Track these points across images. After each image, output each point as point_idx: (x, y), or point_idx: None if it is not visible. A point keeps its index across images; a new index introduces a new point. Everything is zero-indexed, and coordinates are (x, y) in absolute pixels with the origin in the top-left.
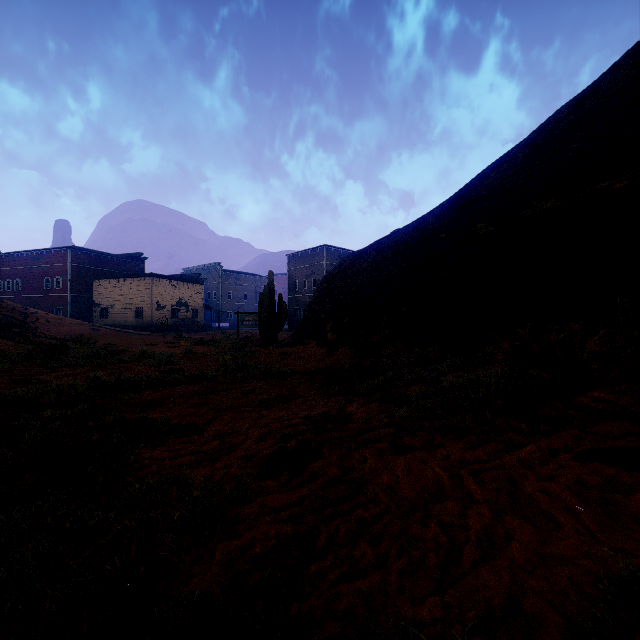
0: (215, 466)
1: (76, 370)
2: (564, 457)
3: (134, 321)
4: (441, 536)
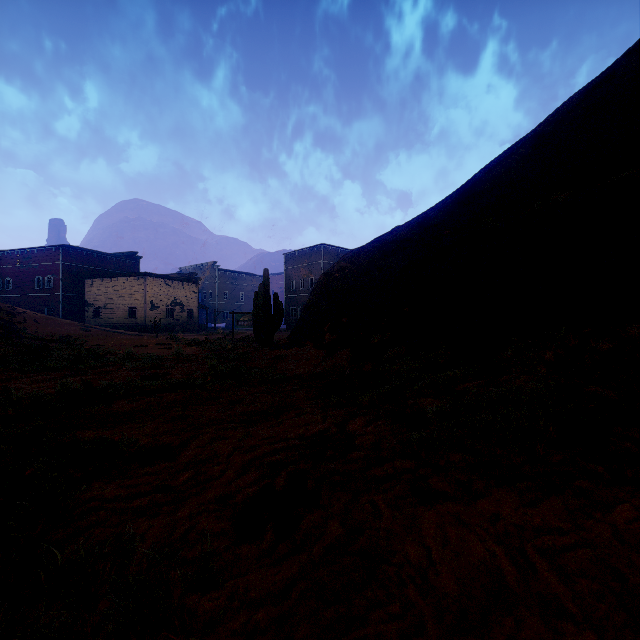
0: (178, 515)
1: (52, 375)
2: None
3: (127, 321)
4: None
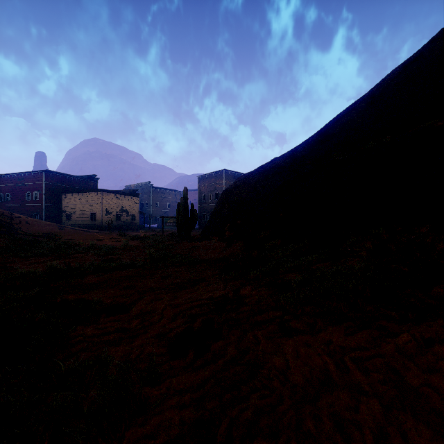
0: (133, 344)
1: (41, 259)
2: (440, 348)
3: (90, 223)
4: (338, 436)
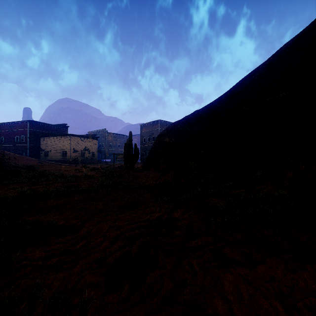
0: (73, 271)
1: (18, 185)
2: None
3: (61, 158)
4: None
